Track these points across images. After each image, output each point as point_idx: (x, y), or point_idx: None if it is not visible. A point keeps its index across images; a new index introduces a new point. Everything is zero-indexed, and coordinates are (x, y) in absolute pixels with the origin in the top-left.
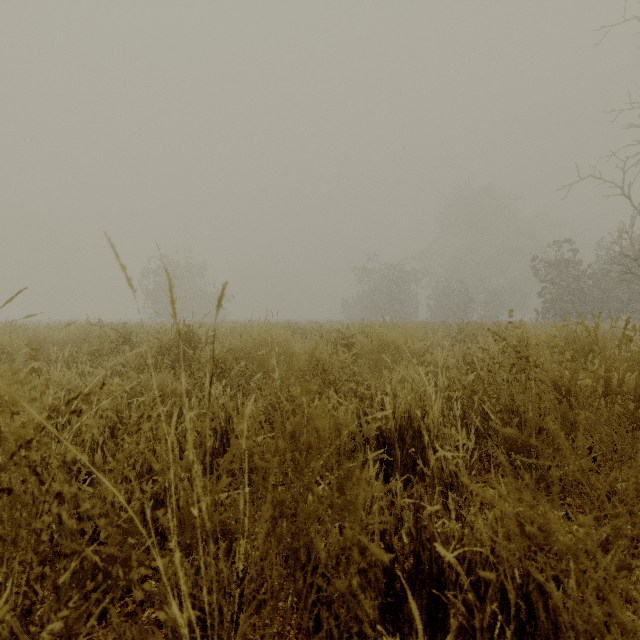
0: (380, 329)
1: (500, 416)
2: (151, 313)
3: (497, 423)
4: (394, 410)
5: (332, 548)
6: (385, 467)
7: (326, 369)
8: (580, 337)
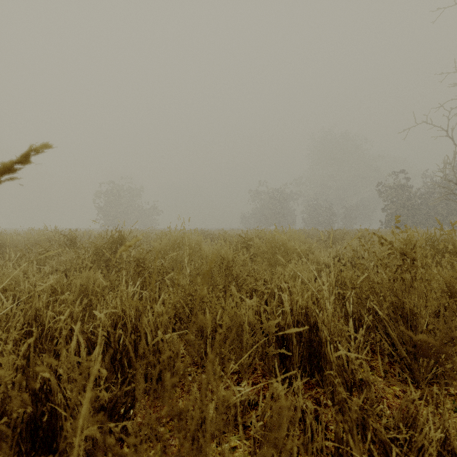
0: (277, 234)
1: (387, 312)
2: (102, 223)
3: (384, 318)
4: (291, 306)
5: (236, 454)
6: (284, 361)
7: (230, 267)
8: (438, 240)
